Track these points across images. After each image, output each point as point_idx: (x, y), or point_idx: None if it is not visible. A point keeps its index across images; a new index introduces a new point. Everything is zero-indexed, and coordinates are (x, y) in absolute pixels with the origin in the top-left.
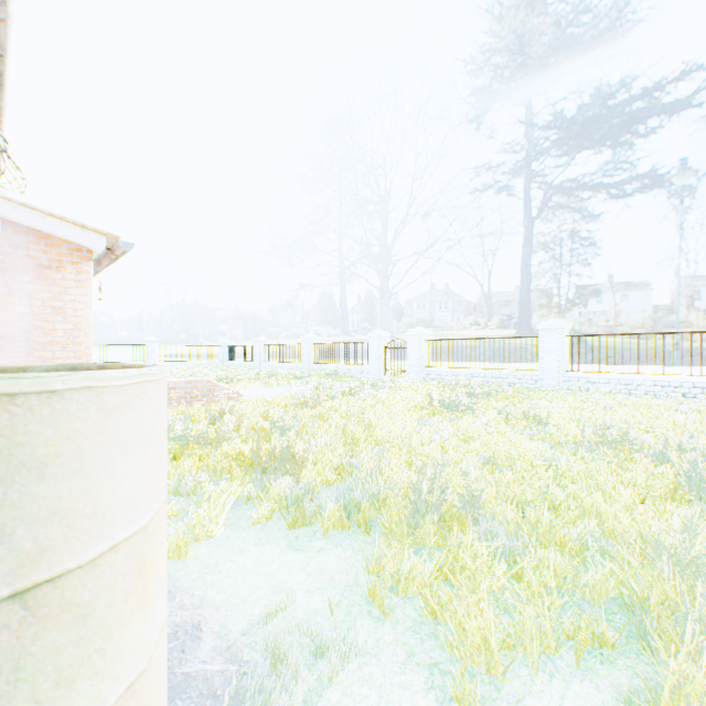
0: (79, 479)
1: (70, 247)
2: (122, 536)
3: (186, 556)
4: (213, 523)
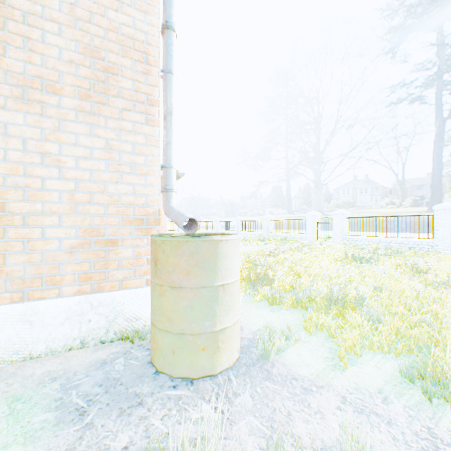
0: (231, 261)
1: None
2: (236, 279)
3: None
4: None
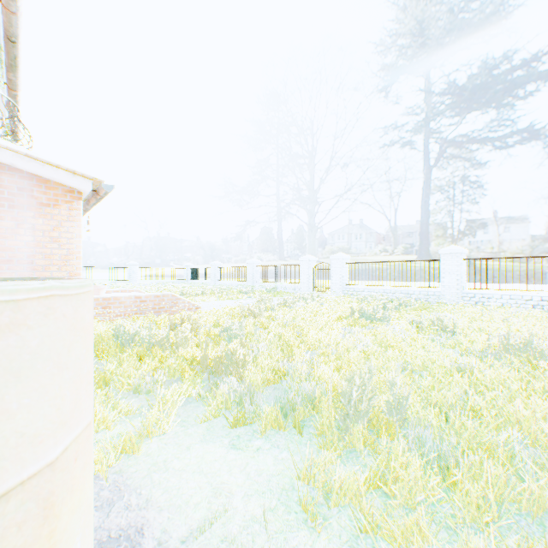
0: None
1: (64, 189)
2: (16, 481)
3: (139, 453)
4: (164, 421)
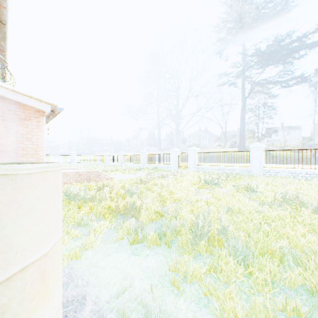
0: None
1: (34, 110)
2: (30, 261)
3: (81, 258)
4: (95, 241)
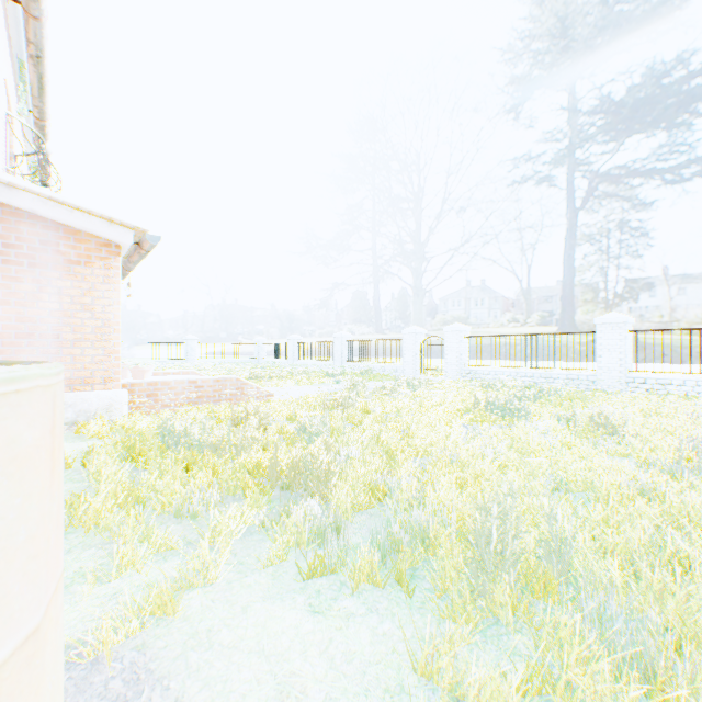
0: None
1: (98, 242)
2: None
3: (172, 615)
4: (212, 565)
